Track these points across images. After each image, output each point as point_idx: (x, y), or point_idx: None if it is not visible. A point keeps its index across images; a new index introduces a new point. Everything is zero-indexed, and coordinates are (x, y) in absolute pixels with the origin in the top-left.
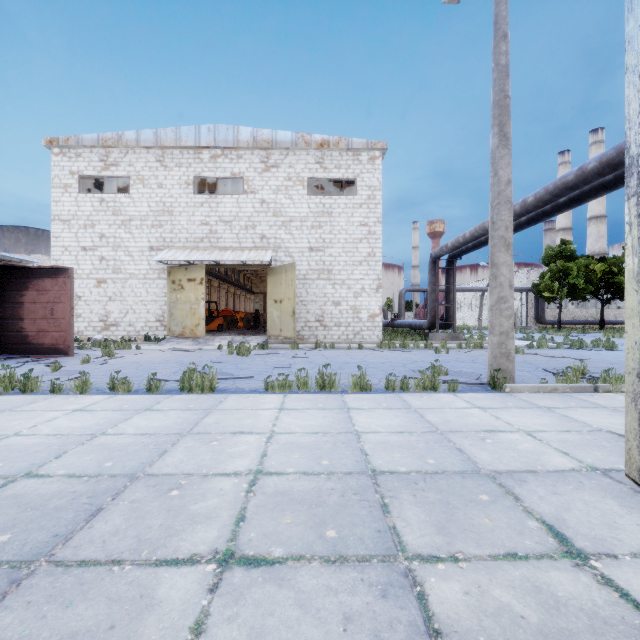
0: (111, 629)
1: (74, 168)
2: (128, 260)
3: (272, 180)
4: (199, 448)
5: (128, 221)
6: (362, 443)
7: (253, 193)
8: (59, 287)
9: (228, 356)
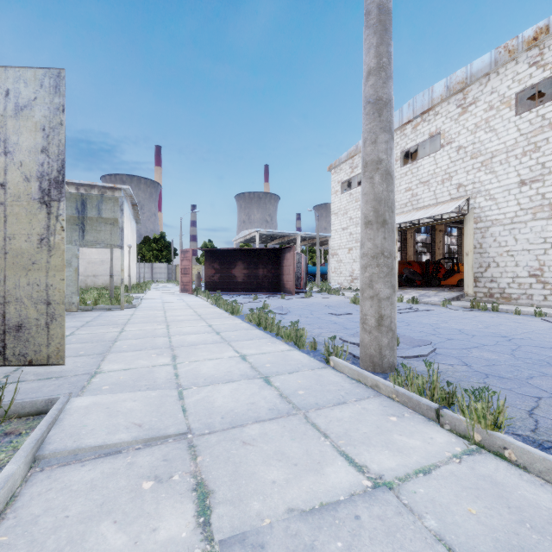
0: None
1: (339, 179)
2: None
3: (469, 120)
4: (150, 324)
5: None
6: (153, 337)
7: (449, 144)
8: (291, 257)
9: (348, 303)
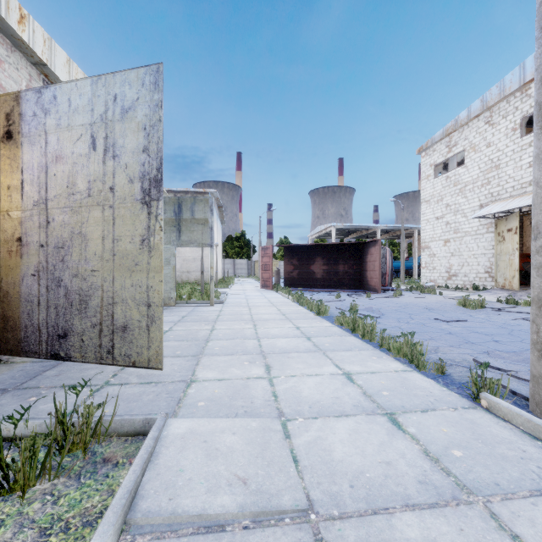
0: None
1: (431, 161)
2: (463, 221)
3: None
4: (237, 323)
5: (463, 188)
6: (242, 339)
7: None
8: (376, 252)
9: (454, 306)
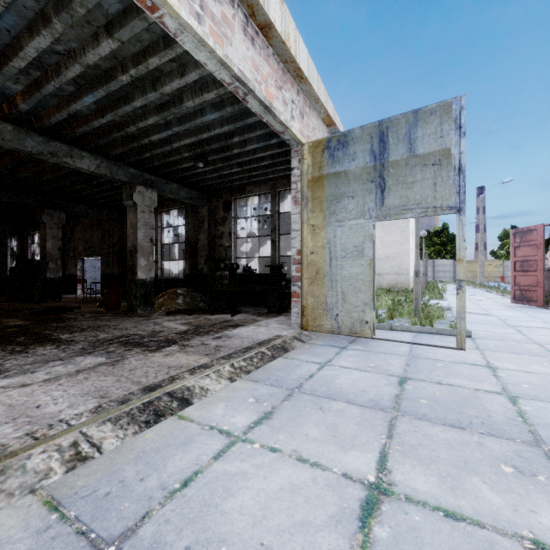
0: (333, 436)
1: None
2: None
3: None
4: None
5: None
6: None
7: None
8: None
9: None
